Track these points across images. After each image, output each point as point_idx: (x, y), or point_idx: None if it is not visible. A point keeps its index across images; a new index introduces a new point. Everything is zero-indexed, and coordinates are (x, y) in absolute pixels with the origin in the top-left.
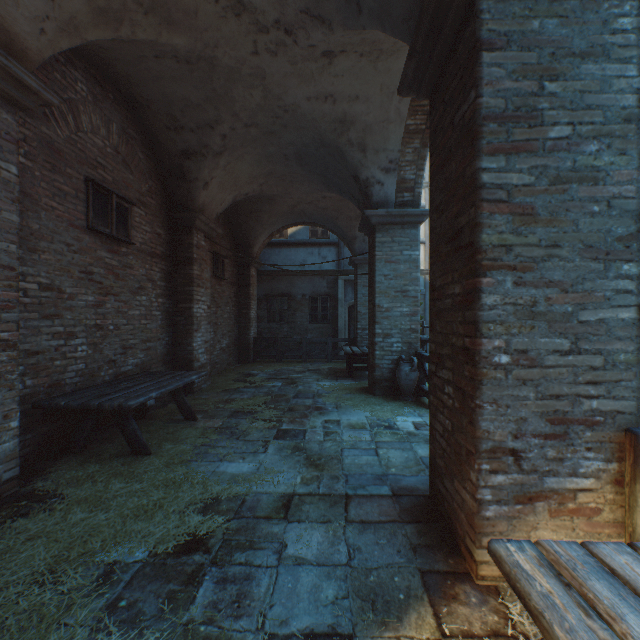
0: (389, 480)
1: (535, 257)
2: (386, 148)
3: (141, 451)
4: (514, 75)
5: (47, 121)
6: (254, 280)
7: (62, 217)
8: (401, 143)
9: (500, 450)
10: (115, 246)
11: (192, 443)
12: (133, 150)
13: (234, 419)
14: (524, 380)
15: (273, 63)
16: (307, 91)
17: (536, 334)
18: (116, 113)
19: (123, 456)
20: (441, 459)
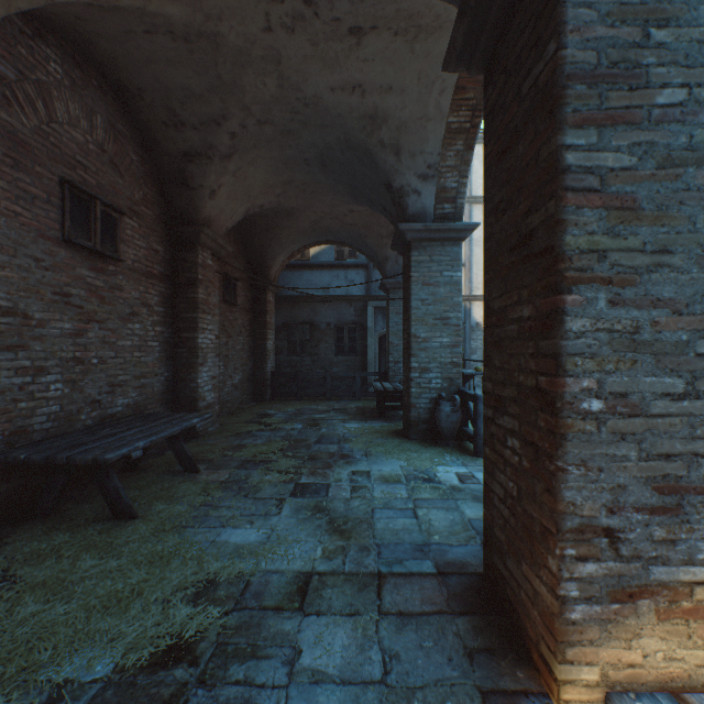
0: (432, 552)
1: (638, 266)
2: (424, 151)
3: (125, 514)
4: (609, 19)
5: (8, 105)
6: (272, 306)
7: (29, 225)
8: (441, 145)
9: (590, 529)
10: (100, 263)
11: (190, 502)
12: (123, 149)
13: (244, 470)
14: (623, 434)
15: (290, 43)
16: (331, 79)
17: (639, 371)
18: (101, 103)
19: (102, 521)
20: (502, 531)
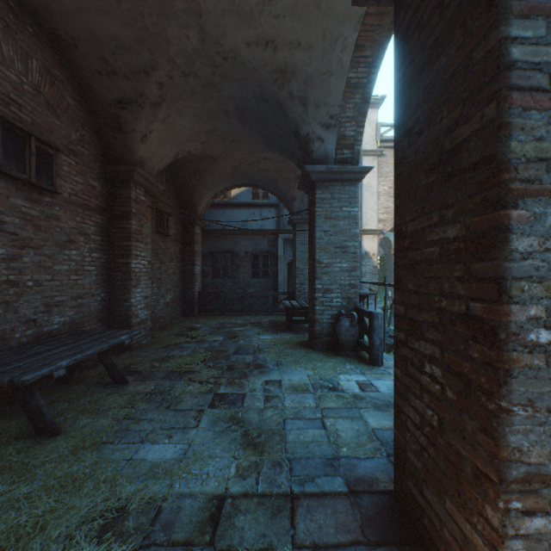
0: (342, 467)
1: None
2: (327, 103)
3: (47, 431)
4: None
5: None
6: (199, 238)
7: None
8: (342, 98)
9: (538, 479)
10: (35, 194)
11: (114, 415)
12: (60, 93)
13: (168, 381)
14: None
15: None
16: (247, 34)
17: None
18: (37, 49)
19: (24, 438)
20: (417, 457)
